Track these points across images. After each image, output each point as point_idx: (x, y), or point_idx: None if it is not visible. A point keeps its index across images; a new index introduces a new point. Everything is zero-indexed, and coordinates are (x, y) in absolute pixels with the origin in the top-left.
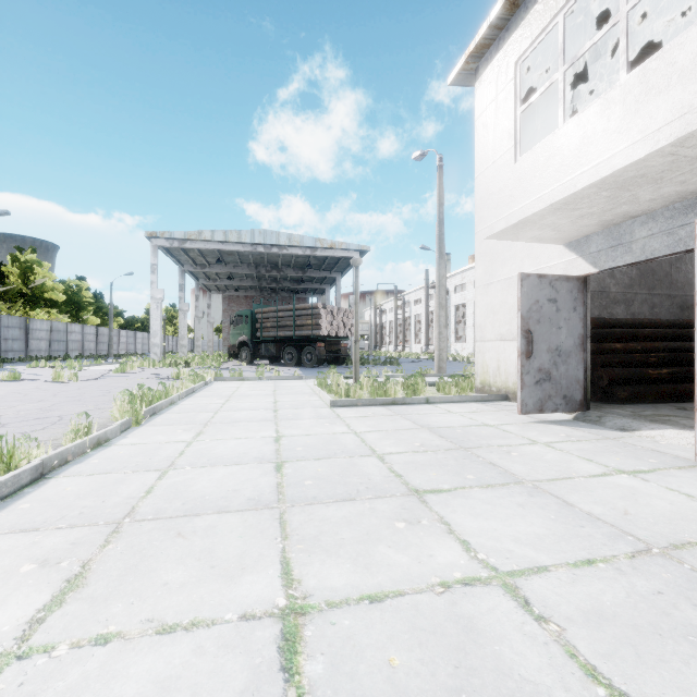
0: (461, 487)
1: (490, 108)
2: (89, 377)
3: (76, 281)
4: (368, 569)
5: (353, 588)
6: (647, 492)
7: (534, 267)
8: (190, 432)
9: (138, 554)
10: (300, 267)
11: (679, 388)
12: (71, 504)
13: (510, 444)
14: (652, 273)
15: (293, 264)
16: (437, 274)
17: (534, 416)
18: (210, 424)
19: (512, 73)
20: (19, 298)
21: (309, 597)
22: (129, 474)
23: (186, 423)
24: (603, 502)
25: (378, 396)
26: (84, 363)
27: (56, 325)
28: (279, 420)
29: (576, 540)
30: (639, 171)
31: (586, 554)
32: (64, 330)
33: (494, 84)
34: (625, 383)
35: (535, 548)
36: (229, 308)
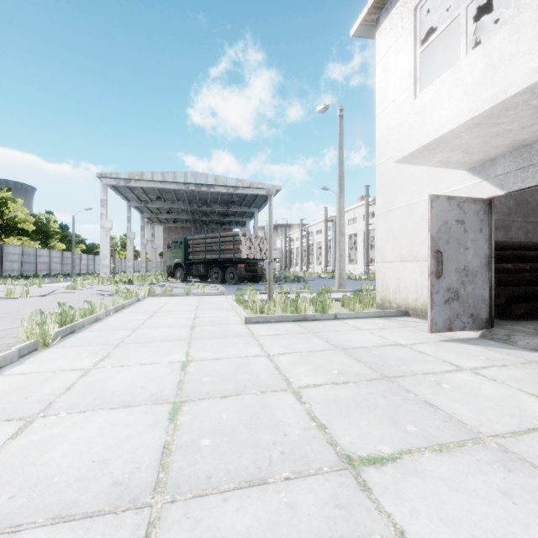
0: (406, 450)
1: (390, 52)
2: (40, 293)
3: (45, 215)
4: None
5: None
6: None
7: (434, 193)
8: (95, 356)
9: None
10: (225, 203)
11: None
12: None
13: (435, 371)
14: (527, 204)
15: (219, 200)
16: (338, 207)
17: (440, 333)
18: (122, 344)
19: (412, 17)
20: None
21: None
22: None
23: (98, 343)
24: None
25: (290, 313)
26: (45, 281)
27: (26, 249)
28: (193, 340)
29: None
30: None
31: None
32: (34, 254)
33: (394, 30)
34: (520, 301)
35: None
36: (169, 237)
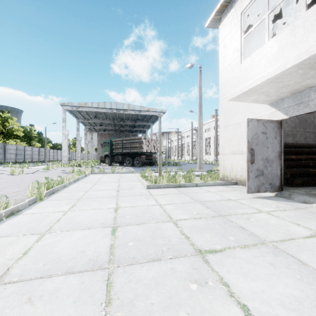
0: (228, 247)
1: (227, 37)
2: (29, 172)
3: (29, 126)
4: None
5: None
6: None
7: (251, 116)
8: (68, 205)
9: None
10: (133, 120)
11: None
12: None
13: (247, 213)
14: (305, 121)
15: (130, 118)
16: (198, 122)
17: (253, 194)
18: (81, 199)
19: (239, 18)
20: (1, 134)
21: None
22: (19, 237)
23: (68, 198)
24: None
25: (171, 183)
26: (30, 165)
27: (19, 147)
28: (119, 197)
29: None
30: None
31: None
32: (23, 149)
33: (230, 25)
34: (298, 176)
35: (300, 314)
36: (100, 139)
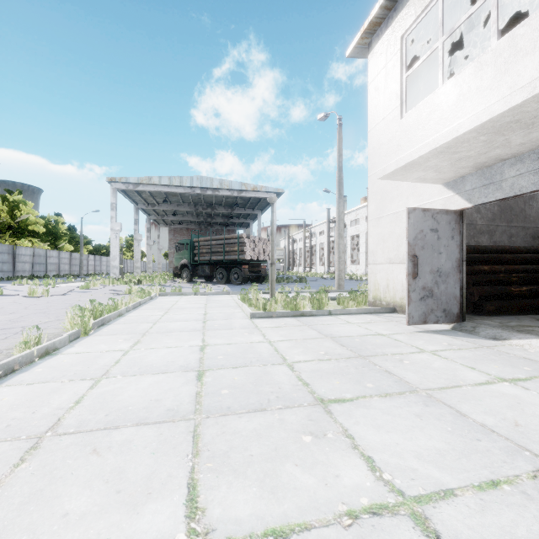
0: (362, 396)
1: (381, 74)
2: (59, 292)
3: (54, 217)
4: (274, 493)
5: (258, 520)
6: (530, 401)
7: (417, 203)
8: (129, 342)
9: (48, 476)
10: (229, 205)
11: (536, 302)
12: (2, 416)
13: (401, 353)
14: (510, 209)
15: (224, 203)
16: (337, 211)
17: (418, 326)
18: (148, 333)
19: (399, 45)
20: (7, 230)
21: (212, 532)
22: (65, 383)
23: (128, 333)
24: (493, 412)
25: (289, 309)
26: (58, 281)
27: (37, 251)
28: (206, 330)
29: (476, 456)
30: (515, 116)
31: (489, 474)
32: (44, 255)
33: (384, 55)
34: (492, 299)
35: (438, 466)
36: (174, 238)
